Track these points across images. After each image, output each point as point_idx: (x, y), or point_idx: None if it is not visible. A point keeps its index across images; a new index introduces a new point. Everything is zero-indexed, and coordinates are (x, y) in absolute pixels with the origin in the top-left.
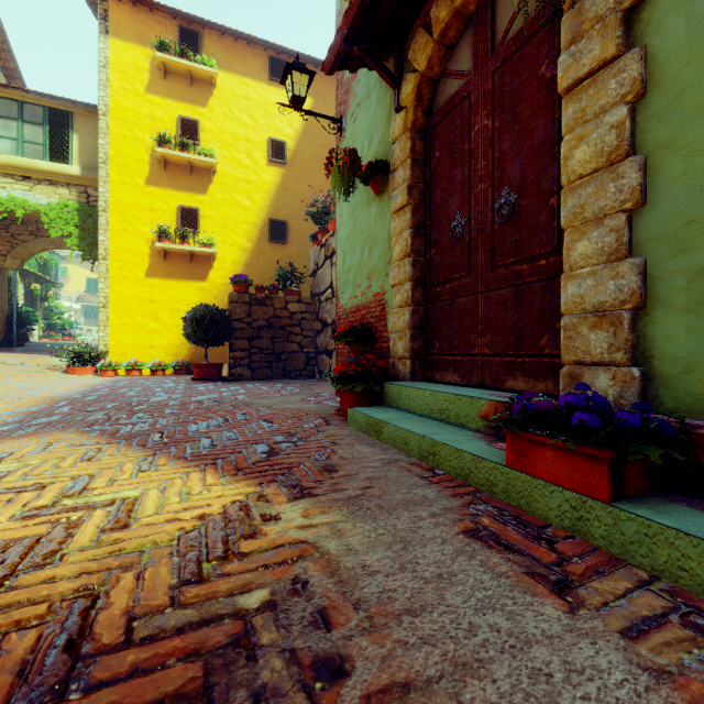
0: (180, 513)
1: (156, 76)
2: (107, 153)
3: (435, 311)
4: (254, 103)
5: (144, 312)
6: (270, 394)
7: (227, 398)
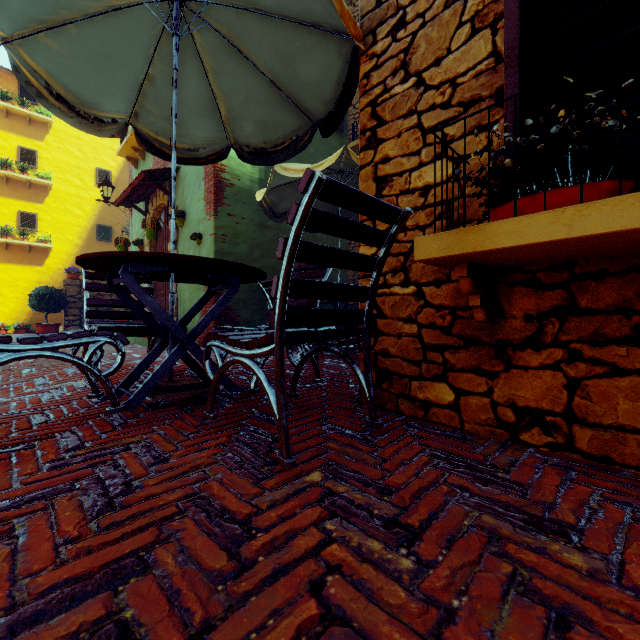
0: None
1: None
2: None
3: (158, 301)
4: (84, 142)
5: None
6: None
7: None
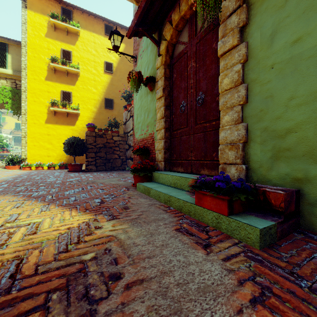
0: (60, 227)
1: (50, 29)
2: (26, 64)
3: (174, 142)
4: (98, 45)
5: (44, 140)
6: (104, 177)
7: (84, 179)
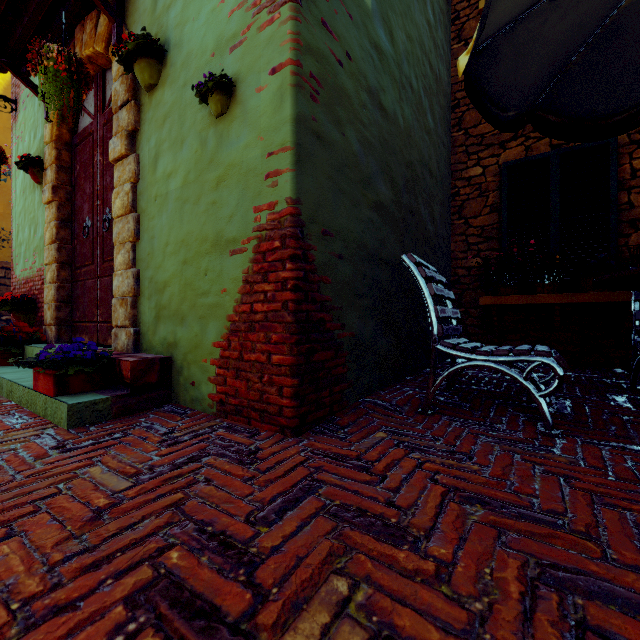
0: None
1: None
2: None
3: (77, 288)
4: None
5: None
6: None
7: None
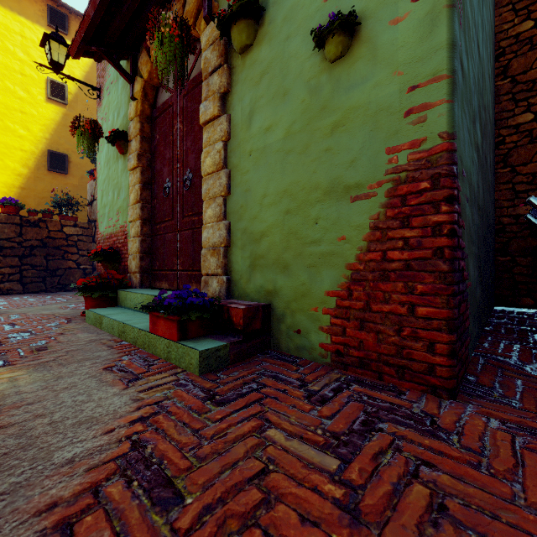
0: None
1: None
2: None
3: (156, 241)
4: (31, 43)
5: None
6: (32, 304)
7: None
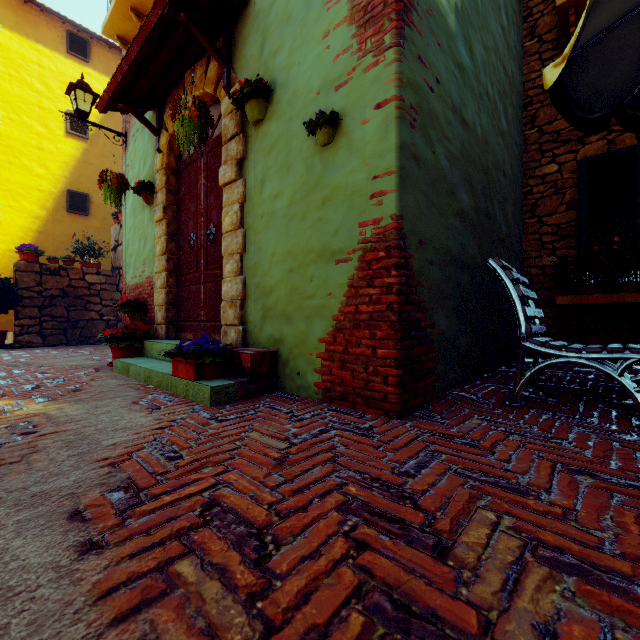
0: None
1: None
2: None
3: (182, 293)
4: (49, 72)
5: None
6: (56, 356)
7: (7, 361)
